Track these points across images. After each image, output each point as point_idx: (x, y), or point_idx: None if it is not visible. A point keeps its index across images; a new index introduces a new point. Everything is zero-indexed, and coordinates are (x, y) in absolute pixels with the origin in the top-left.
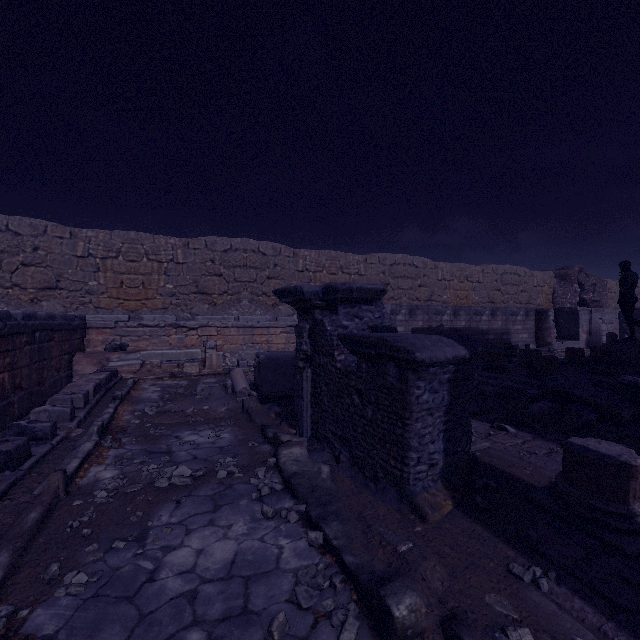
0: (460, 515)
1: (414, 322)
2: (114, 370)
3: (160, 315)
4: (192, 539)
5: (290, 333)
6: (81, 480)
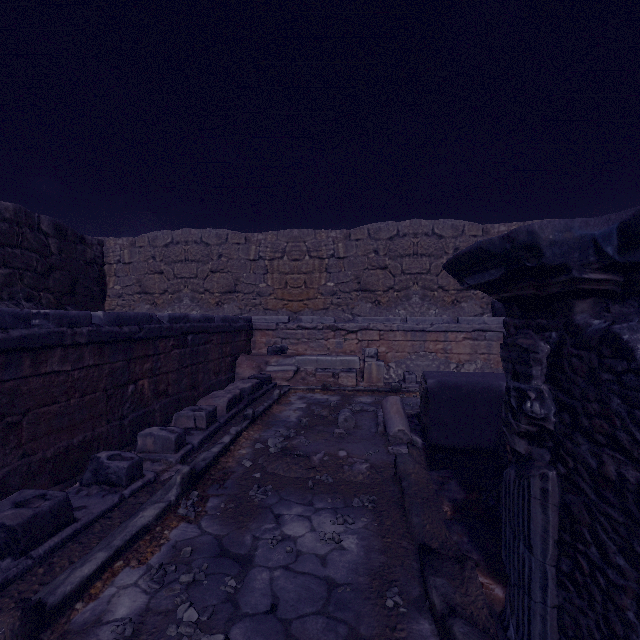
0: None
1: None
2: (266, 377)
3: (318, 316)
4: None
5: (477, 340)
6: (83, 607)
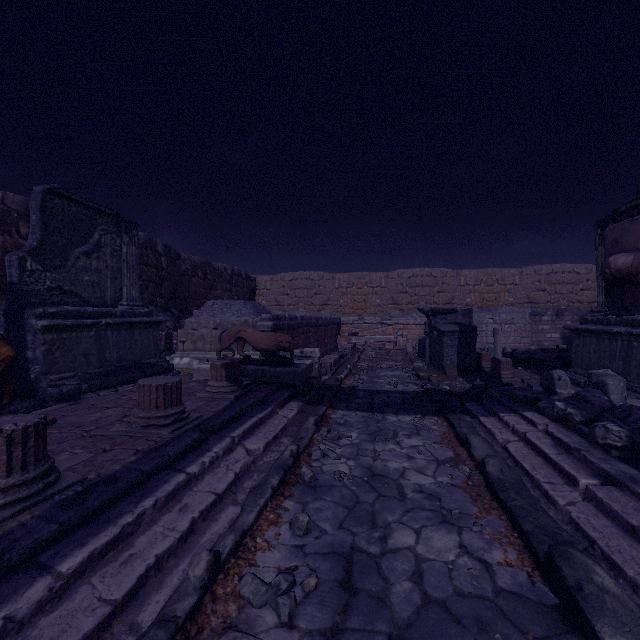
0: (457, 375)
1: (561, 322)
2: (354, 343)
3: (373, 317)
4: (386, 372)
5: None
6: (357, 364)
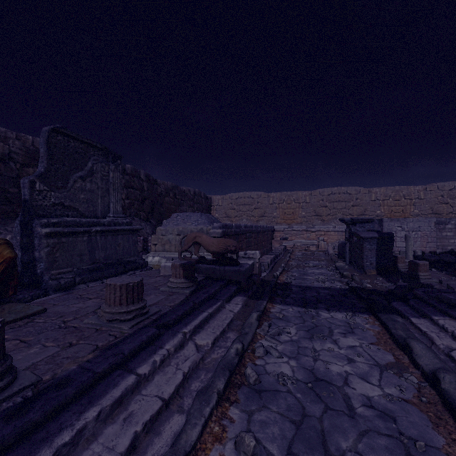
0: (376, 274)
1: None
2: (285, 246)
3: (300, 226)
4: (313, 270)
5: None
6: (289, 263)
